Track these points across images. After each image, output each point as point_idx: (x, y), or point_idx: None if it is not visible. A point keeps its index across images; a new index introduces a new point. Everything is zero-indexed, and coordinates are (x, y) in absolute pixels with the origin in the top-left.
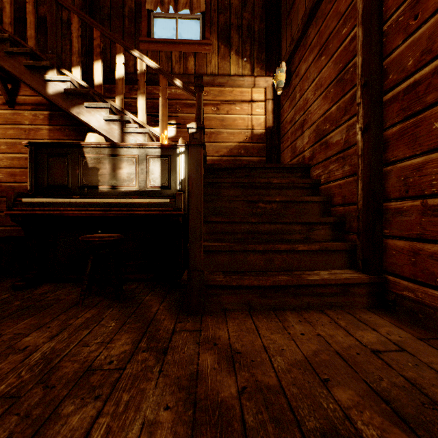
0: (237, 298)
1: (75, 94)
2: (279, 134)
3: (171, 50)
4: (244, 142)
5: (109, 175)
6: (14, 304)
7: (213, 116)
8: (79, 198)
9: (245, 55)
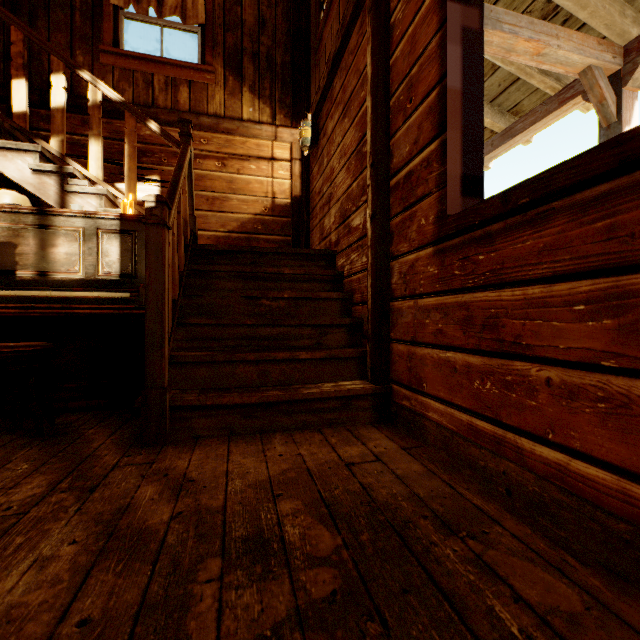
0: (215, 421)
1: None
2: (308, 207)
3: (152, 72)
4: (262, 214)
5: (34, 255)
6: None
7: (217, 175)
8: None
9: (263, 95)
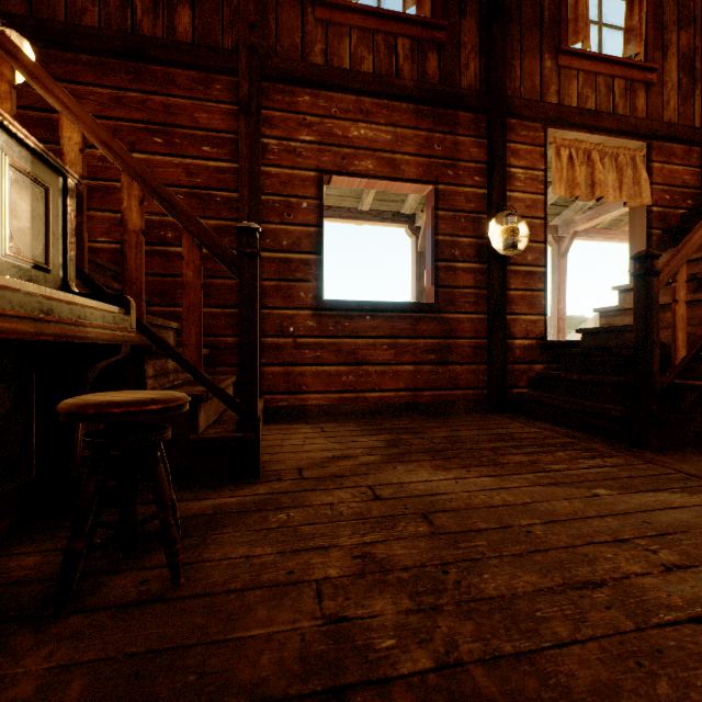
0: None
1: None
2: None
3: None
4: None
5: None
6: None
7: None
8: None
9: None
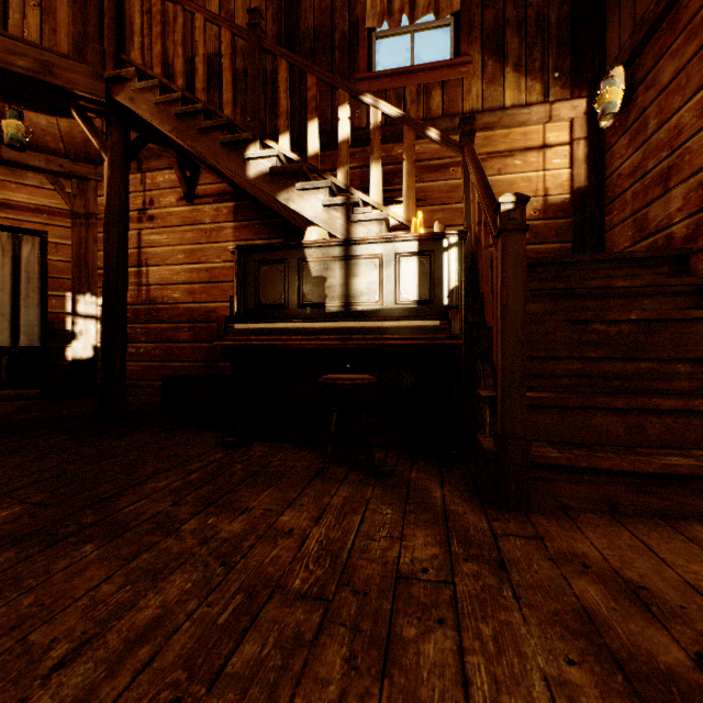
0: (587, 490)
1: (283, 172)
2: (601, 199)
3: (404, 85)
4: (530, 218)
5: (340, 287)
6: (236, 467)
7: None
8: (301, 321)
9: (531, 69)
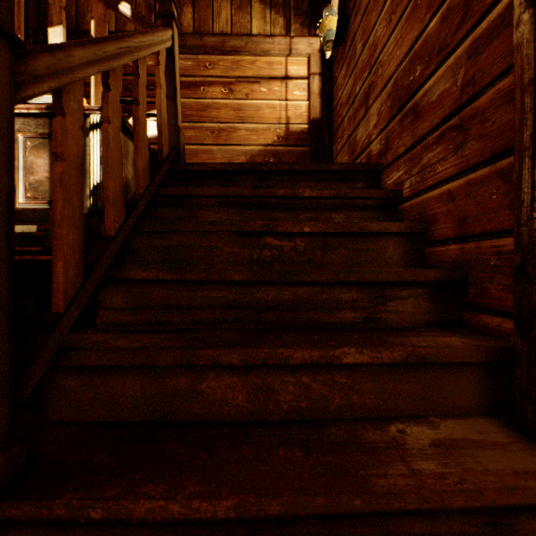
0: None
1: None
2: (330, 129)
3: None
4: (274, 144)
5: None
6: None
7: (223, 103)
8: None
9: (275, 3)
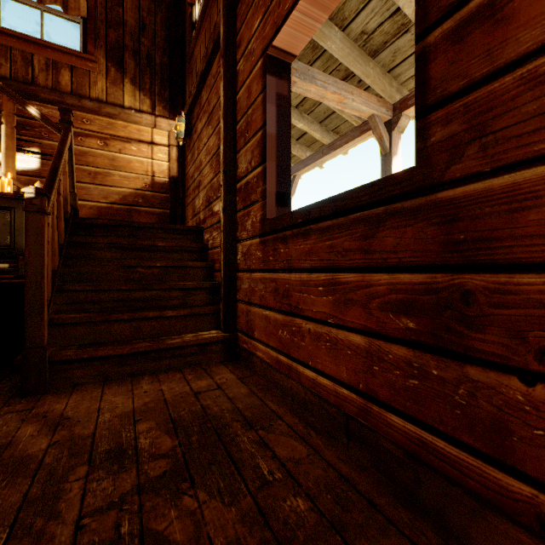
0: (91, 371)
1: None
2: (184, 187)
3: (32, 52)
4: (143, 189)
5: None
6: None
7: (99, 152)
8: None
9: (144, 88)
